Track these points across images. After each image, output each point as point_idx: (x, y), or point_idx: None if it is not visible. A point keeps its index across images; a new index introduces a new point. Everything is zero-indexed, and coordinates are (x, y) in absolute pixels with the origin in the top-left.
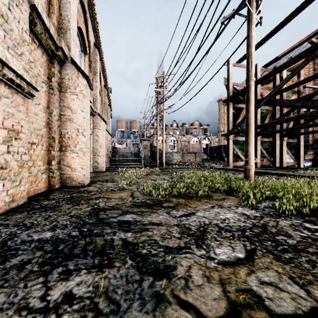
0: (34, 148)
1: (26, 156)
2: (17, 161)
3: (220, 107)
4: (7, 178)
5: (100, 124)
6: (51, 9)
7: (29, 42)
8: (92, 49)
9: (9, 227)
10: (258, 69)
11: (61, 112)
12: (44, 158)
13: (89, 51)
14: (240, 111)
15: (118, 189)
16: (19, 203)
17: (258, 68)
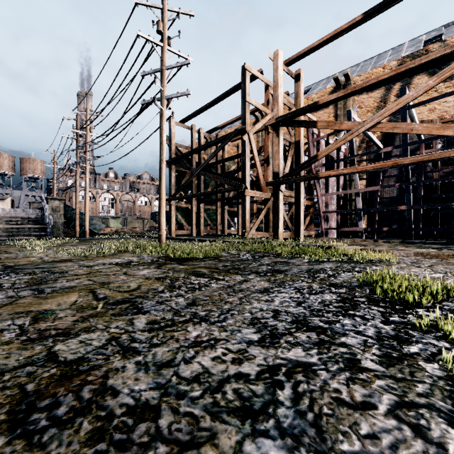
0: None
1: None
2: None
3: None
4: None
5: None
6: None
7: None
8: None
9: None
10: (201, 134)
11: None
12: None
13: None
14: (184, 175)
15: (22, 257)
16: None
17: (201, 133)
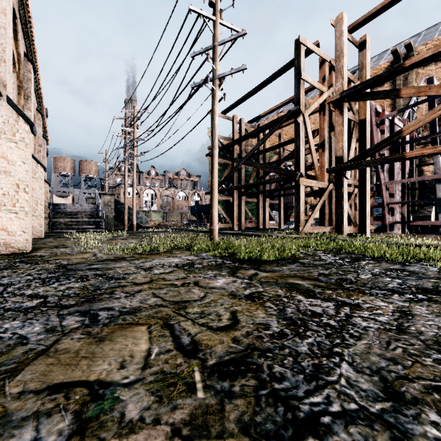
0: None
1: None
2: None
3: None
4: None
5: (36, 172)
6: None
7: None
8: (22, 63)
9: None
10: (242, 124)
11: None
12: None
13: (19, 67)
14: (225, 167)
15: (76, 252)
16: None
17: (242, 123)
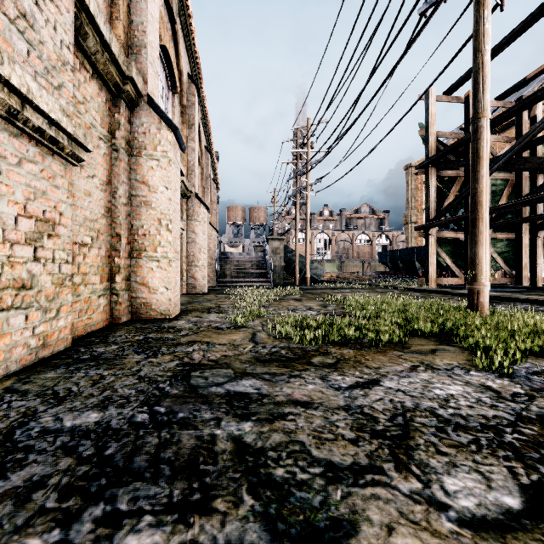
0: (84, 253)
1: (68, 267)
2: (52, 276)
3: (409, 178)
4: (34, 305)
5: (199, 213)
6: (115, 12)
7: (75, 68)
8: (186, 86)
9: (28, 398)
10: None
11: (131, 191)
12: (103, 270)
13: (181, 89)
14: (451, 183)
15: (228, 325)
16: (55, 349)
17: None
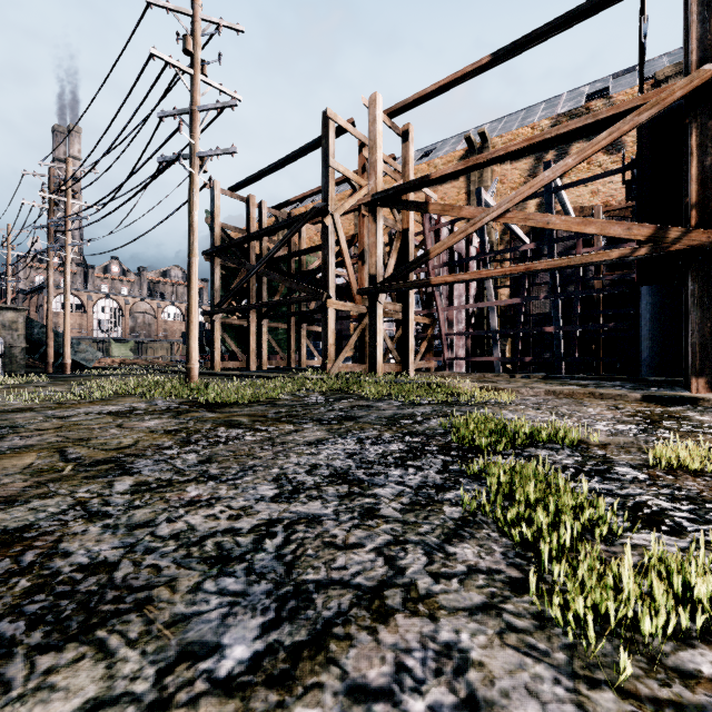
0: None
1: None
2: None
3: None
4: None
5: None
6: None
7: None
8: None
9: None
10: (264, 210)
11: None
12: None
13: None
14: (236, 273)
15: None
16: None
17: (264, 208)
